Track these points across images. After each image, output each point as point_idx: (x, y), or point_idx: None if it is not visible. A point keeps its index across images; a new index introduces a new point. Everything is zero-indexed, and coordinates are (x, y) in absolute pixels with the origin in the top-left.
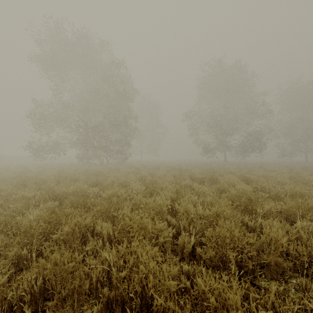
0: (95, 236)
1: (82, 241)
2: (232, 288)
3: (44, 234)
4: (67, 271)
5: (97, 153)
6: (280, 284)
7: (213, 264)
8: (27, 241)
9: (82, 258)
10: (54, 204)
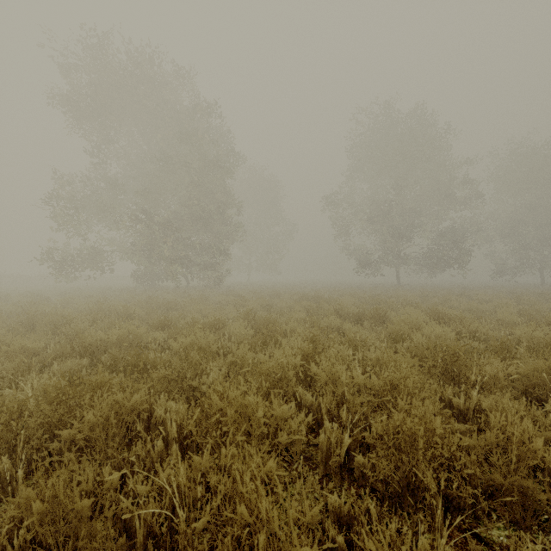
0: (153, 430)
1: (125, 441)
2: (432, 546)
3: (51, 427)
4: (79, 516)
5: (169, 270)
6: (531, 535)
7: (391, 491)
8: (14, 441)
9: (119, 482)
10: (80, 363)
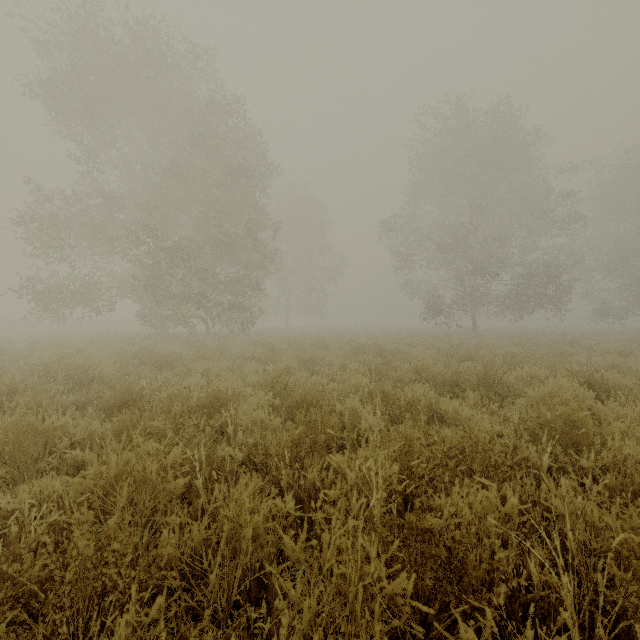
0: None
1: None
2: None
3: None
4: None
5: (181, 311)
6: None
7: None
8: None
9: None
10: None
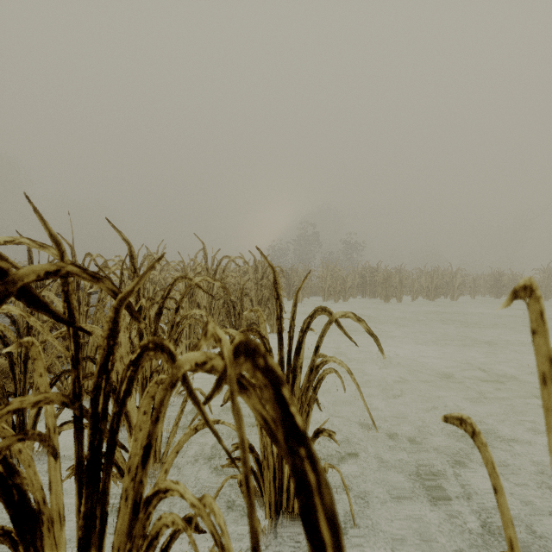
0: None
1: None
2: None
3: None
4: None
5: None
6: None
7: None
8: None
9: None
10: None
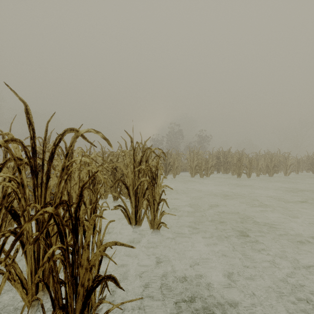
0: None
1: None
2: None
3: None
4: None
5: None
6: None
7: None
8: None
9: None
10: None
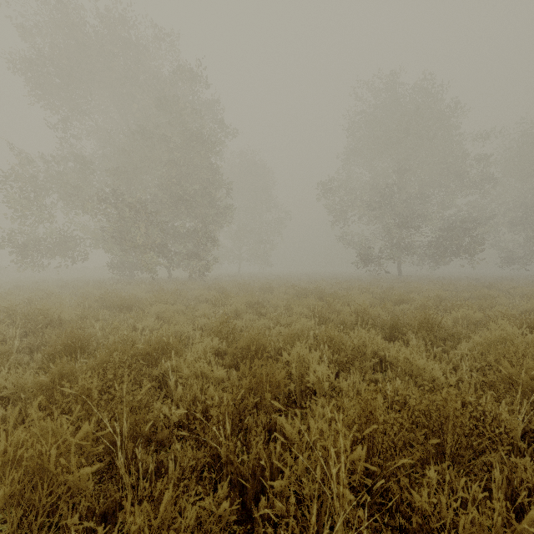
0: None
1: None
2: None
3: None
4: None
5: (145, 259)
6: None
7: None
8: None
9: None
10: None
